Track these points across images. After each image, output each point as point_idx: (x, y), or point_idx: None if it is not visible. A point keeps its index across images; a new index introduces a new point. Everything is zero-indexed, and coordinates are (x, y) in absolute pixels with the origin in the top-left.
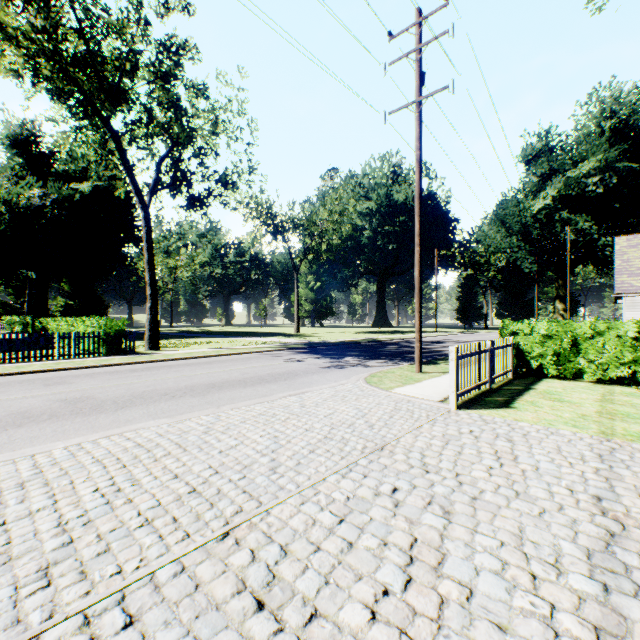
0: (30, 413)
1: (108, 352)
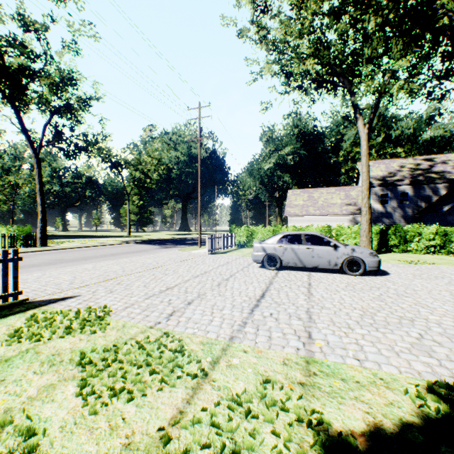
0: (49, 262)
1: (20, 246)
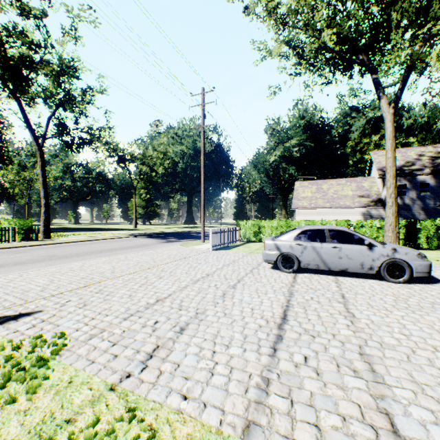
0: (37, 259)
1: (21, 239)
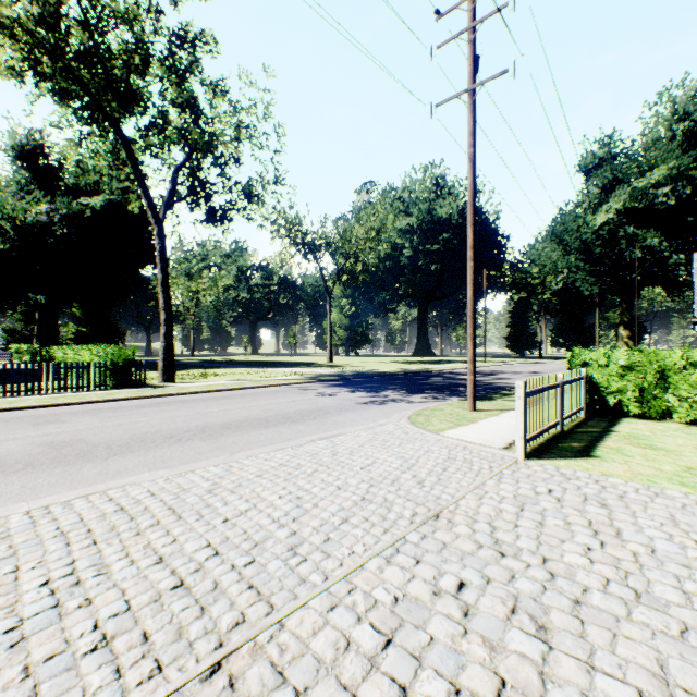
0: (3, 461)
1: (116, 384)
